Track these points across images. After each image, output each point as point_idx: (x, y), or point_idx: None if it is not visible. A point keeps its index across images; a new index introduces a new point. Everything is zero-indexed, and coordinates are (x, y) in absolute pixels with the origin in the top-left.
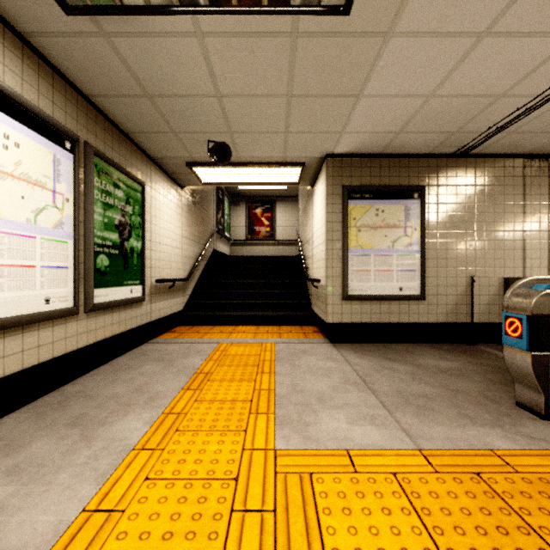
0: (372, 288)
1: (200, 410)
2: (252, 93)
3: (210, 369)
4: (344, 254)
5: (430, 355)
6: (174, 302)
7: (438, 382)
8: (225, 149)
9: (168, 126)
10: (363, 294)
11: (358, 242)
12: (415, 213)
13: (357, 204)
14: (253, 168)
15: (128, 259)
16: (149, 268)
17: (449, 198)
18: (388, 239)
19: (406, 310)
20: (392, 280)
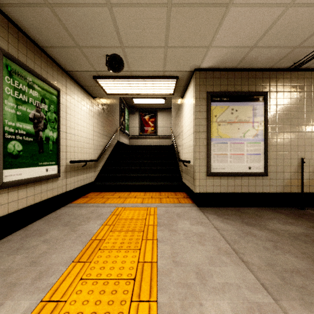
0: (228, 167)
1: (82, 295)
2: (137, 1)
3: (104, 234)
4: (208, 142)
5: (276, 219)
6: (87, 176)
7: (299, 252)
8: (119, 60)
9: (73, 40)
10: (222, 171)
11: (218, 133)
12: (260, 112)
13: (218, 105)
14: (142, 81)
15: (43, 146)
16: (64, 152)
17: (285, 100)
18: (240, 131)
19: (254, 183)
20: (243, 161)
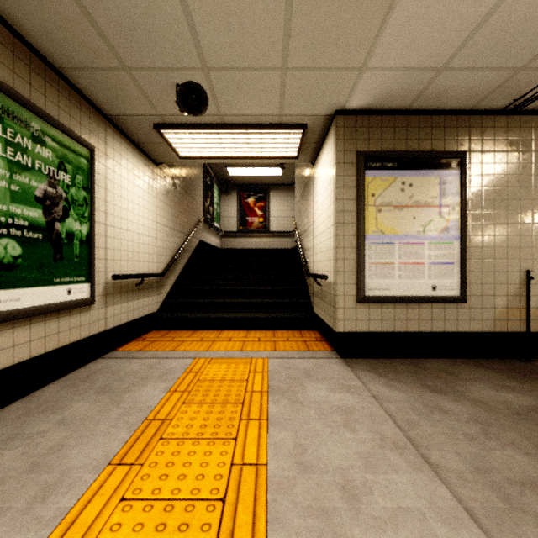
0: (396, 286)
1: (121, 533)
2: None
3: (170, 410)
4: (359, 242)
5: (483, 380)
6: (145, 302)
7: (532, 443)
8: (199, 93)
9: (116, 57)
10: (385, 294)
11: (378, 226)
12: (453, 188)
13: (377, 175)
14: (241, 134)
15: (63, 248)
16: (102, 260)
17: (497, 167)
18: (417, 222)
19: (441, 316)
20: (422, 276)
